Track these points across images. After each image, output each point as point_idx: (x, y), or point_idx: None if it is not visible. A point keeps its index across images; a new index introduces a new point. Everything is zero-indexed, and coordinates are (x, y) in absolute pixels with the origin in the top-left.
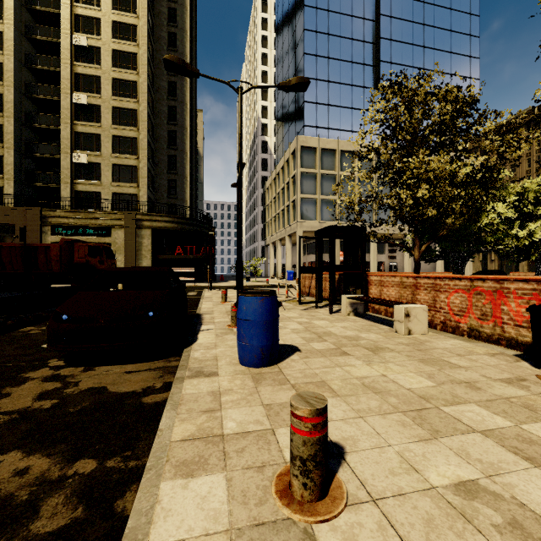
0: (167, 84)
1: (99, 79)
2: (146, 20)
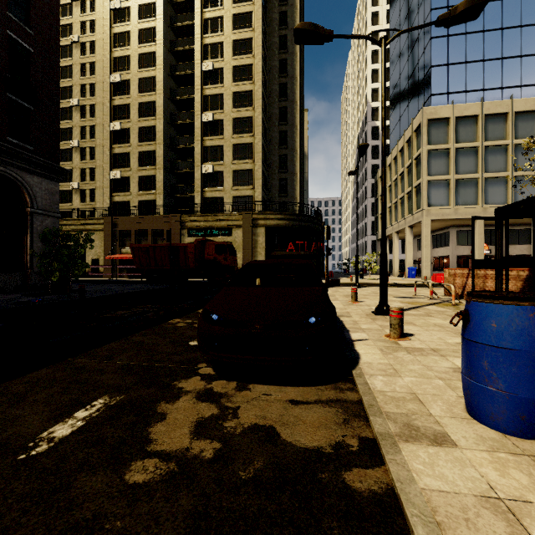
0: (278, 86)
1: (222, 97)
2: (260, 30)
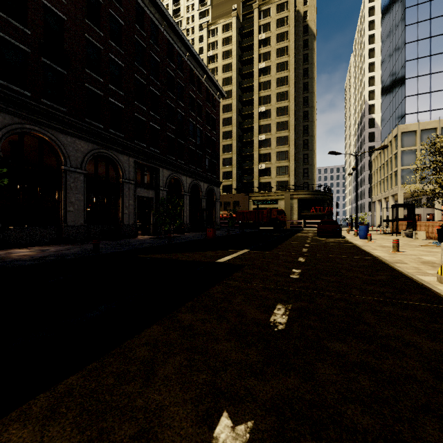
0: (302, 113)
1: (270, 125)
2: (293, 86)
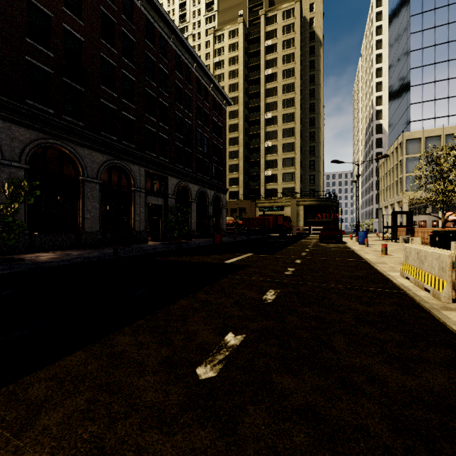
0: (309, 120)
1: (276, 132)
2: (299, 93)
